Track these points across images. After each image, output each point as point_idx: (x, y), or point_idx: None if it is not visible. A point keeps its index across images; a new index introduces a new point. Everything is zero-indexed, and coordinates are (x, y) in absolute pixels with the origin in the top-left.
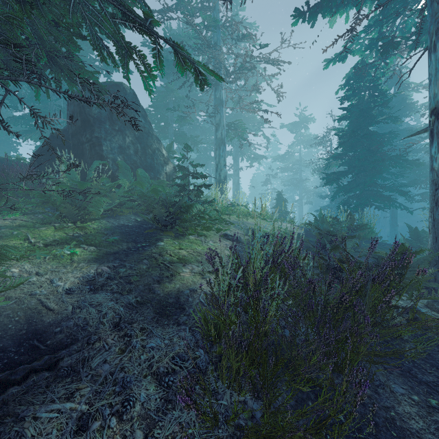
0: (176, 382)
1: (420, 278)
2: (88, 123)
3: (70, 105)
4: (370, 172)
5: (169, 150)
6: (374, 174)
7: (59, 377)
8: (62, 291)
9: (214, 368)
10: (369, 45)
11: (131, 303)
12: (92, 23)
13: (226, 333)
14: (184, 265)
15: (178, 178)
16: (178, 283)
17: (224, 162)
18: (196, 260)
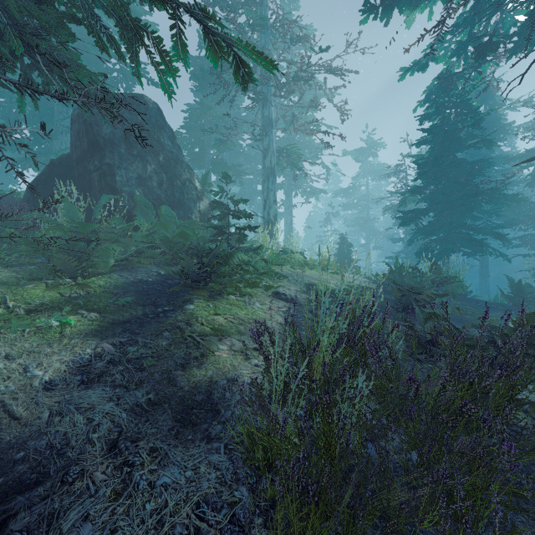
0: None
1: None
2: (97, 146)
3: (75, 122)
4: (457, 210)
5: (205, 182)
6: (462, 212)
7: None
8: (38, 386)
9: (263, 522)
10: (456, 50)
11: (139, 404)
12: None
13: (281, 467)
14: (221, 338)
15: (215, 218)
16: (211, 369)
17: (274, 198)
18: (237, 332)
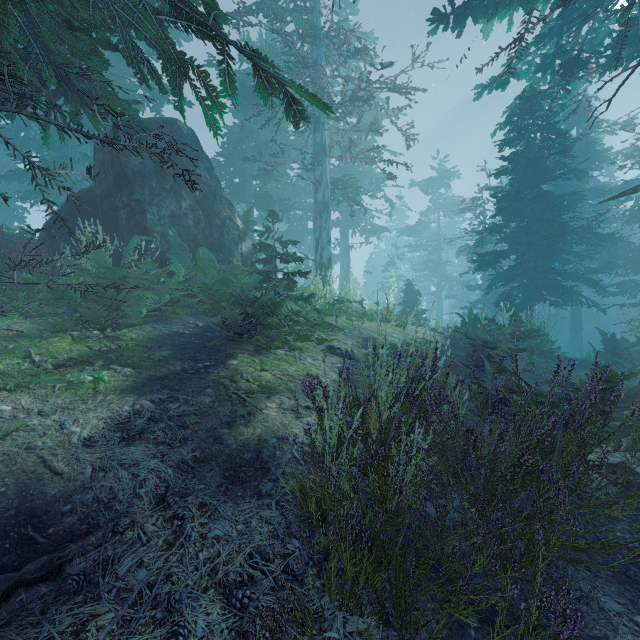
0: (256, 599)
1: (636, 421)
2: (125, 180)
3: (99, 152)
4: (542, 252)
5: (247, 220)
6: (548, 255)
7: (64, 594)
8: (77, 442)
9: (316, 573)
10: (541, 64)
11: (185, 461)
12: (124, 23)
13: (335, 516)
14: (269, 396)
15: (260, 262)
16: (259, 427)
17: (328, 238)
18: (287, 389)
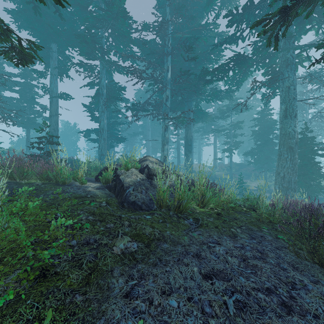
0: None
1: None
2: None
3: None
4: None
5: None
6: None
7: None
8: None
9: None
10: None
11: None
12: None
13: None
14: None
15: None
16: None
17: None
18: None
